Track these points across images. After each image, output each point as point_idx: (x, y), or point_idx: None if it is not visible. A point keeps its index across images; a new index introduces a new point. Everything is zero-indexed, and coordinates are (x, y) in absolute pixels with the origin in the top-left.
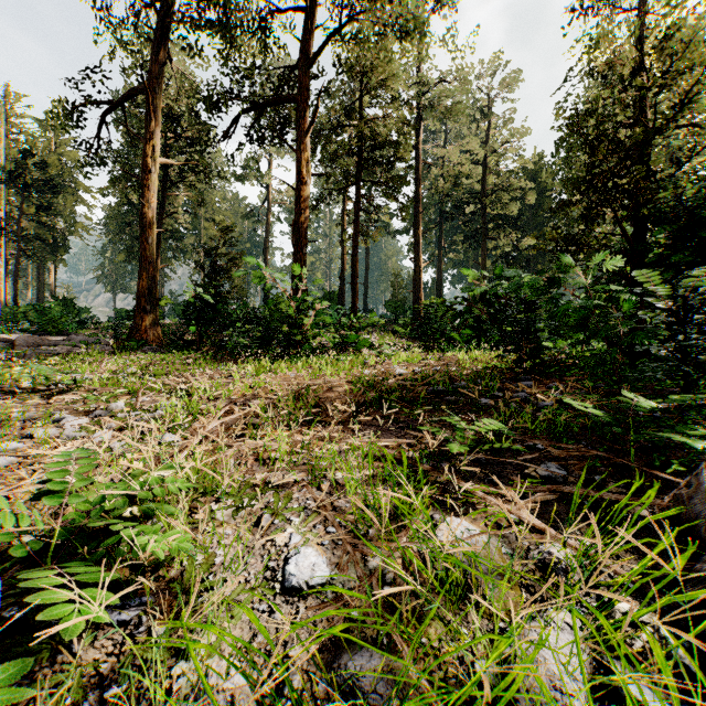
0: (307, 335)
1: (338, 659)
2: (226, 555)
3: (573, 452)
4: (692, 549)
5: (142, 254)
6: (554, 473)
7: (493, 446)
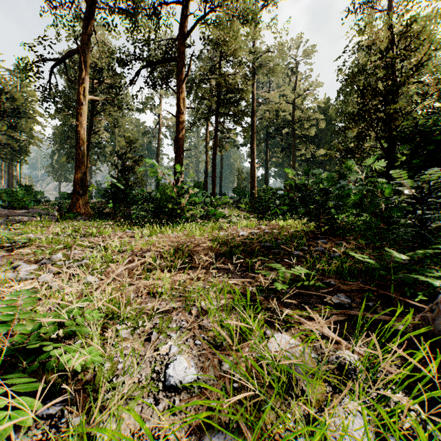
0: (183, 210)
1: (201, 439)
2: (125, 363)
3: (354, 287)
4: (439, 357)
5: (77, 157)
6: (343, 301)
7: (304, 283)
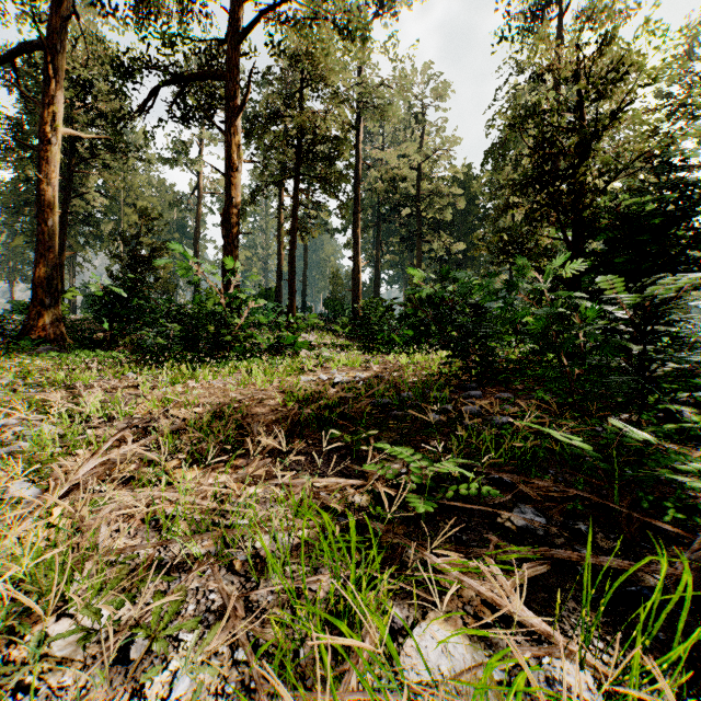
0: (237, 336)
1: None
2: None
3: (550, 493)
4: None
5: (40, 237)
6: (534, 525)
7: (460, 491)
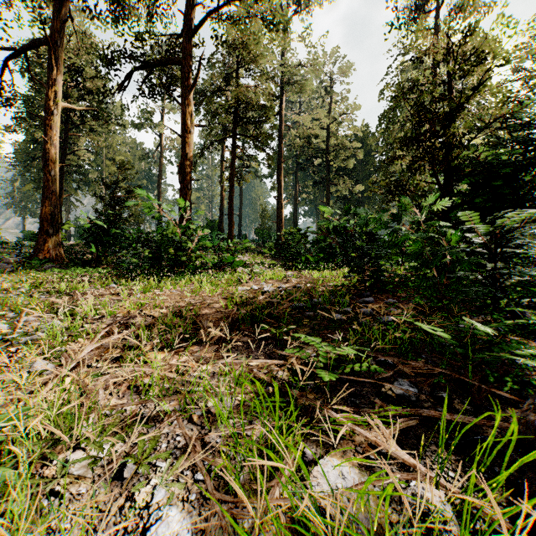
0: (190, 257)
1: None
2: None
3: (421, 370)
4: None
5: (45, 184)
6: (409, 393)
7: (355, 368)
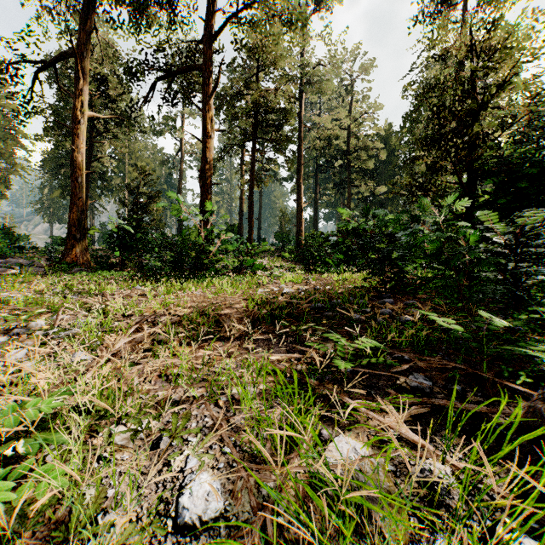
0: (211, 260)
1: None
2: (117, 491)
3: (436, 365)
4: None
5: (73, 191)
6: (422, 385)
7: (370, 361)
